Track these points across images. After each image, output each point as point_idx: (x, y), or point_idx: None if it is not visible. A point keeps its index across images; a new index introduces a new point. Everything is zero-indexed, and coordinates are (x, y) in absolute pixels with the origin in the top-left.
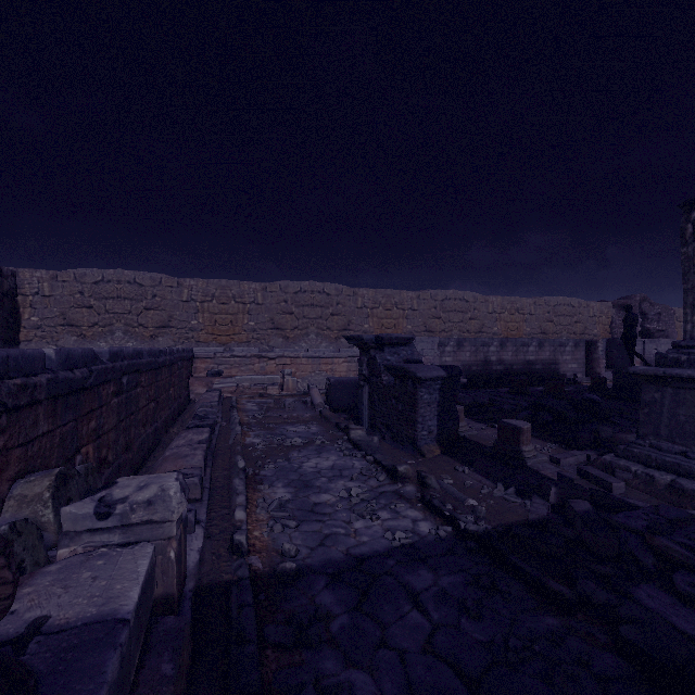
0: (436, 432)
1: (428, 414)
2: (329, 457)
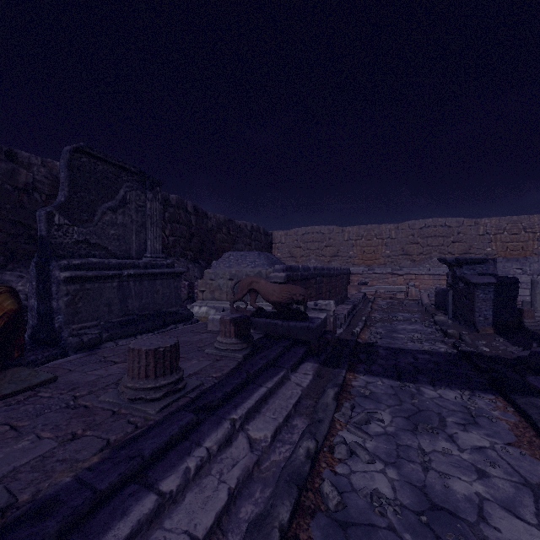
0: (491, 319)
1: (484, 307)
2: (414, 326)
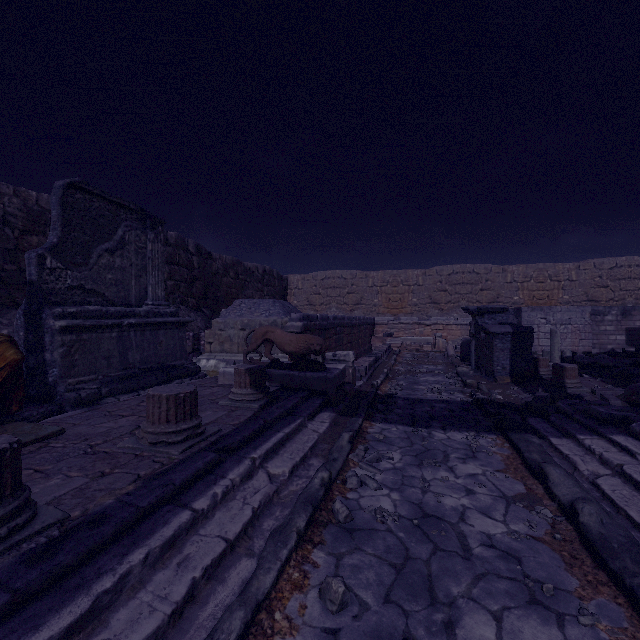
0: (508, 369)
1: (501, 356)
2: (437, 377)
